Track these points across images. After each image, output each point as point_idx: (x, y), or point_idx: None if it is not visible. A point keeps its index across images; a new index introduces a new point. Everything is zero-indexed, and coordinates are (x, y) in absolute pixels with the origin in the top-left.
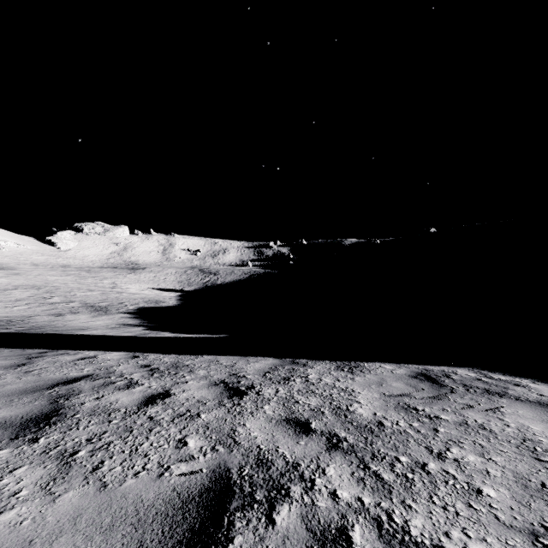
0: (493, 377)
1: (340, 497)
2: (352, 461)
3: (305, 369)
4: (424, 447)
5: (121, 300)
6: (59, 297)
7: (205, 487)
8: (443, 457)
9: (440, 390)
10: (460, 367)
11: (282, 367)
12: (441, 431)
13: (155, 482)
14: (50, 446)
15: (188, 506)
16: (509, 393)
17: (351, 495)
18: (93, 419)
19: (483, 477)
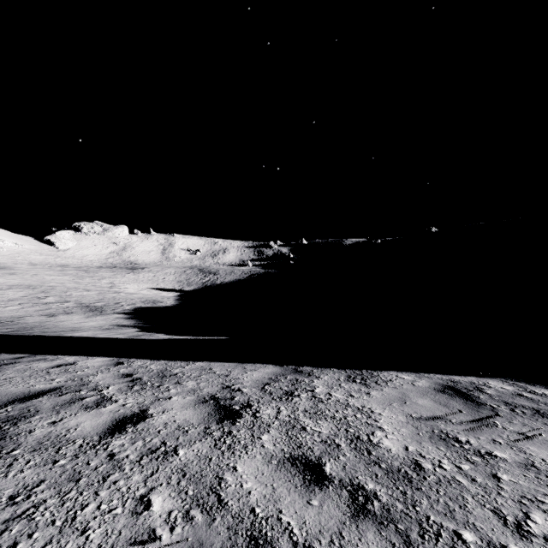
0: (535, 391)
1: None
2: (392, 541)
3: (310, 380)
4: (490, 511)
5: (117, 300)
6: (54, 297)
7: None
8: (525, 533)
9: (479, 410)
10: (490, 378)
11: (283, 377)
12: (504, 479)
13: None
14: None
15: None
16: None
17: None
18: (35, 457)
19: None
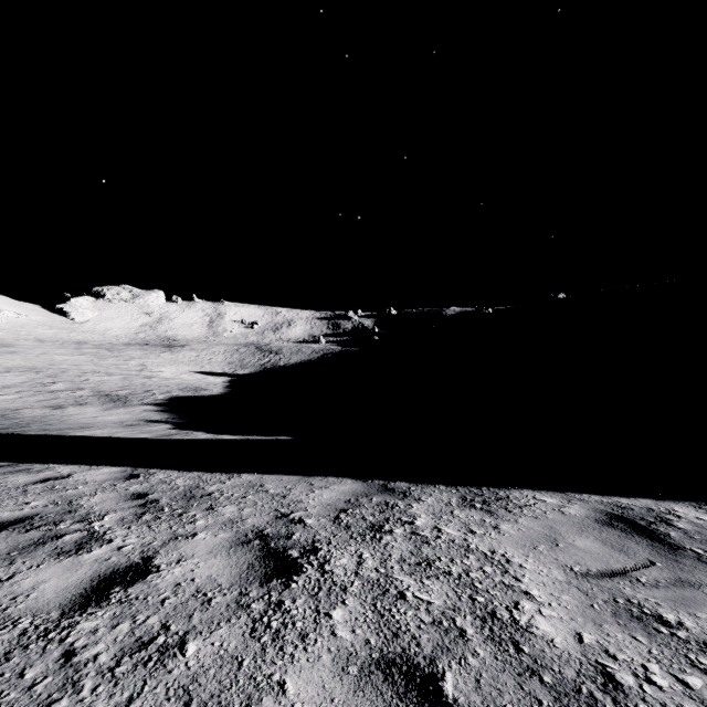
0: None
1: None
2: None
3: (407, 504)
4: None
5: (148, 386)
6: (64, 383)
7: None
8: None
9: (677, 558)
10: (674, 501)
11: (367, 500)
12: None
13: None
14: None
15: None
16: None
17: None
18: None
19: None
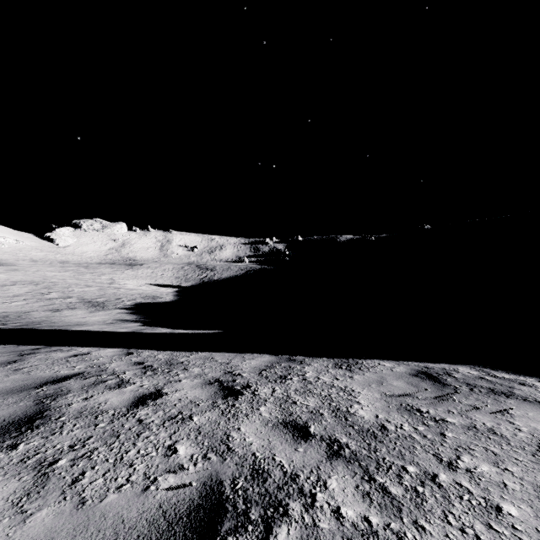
0: (496, 375)
1: (344, 517)
2: (355, 471)
3: (302, 367)
4: (432, 455)
5: (118, 295)
6: (57, 293)
7: (194, 504)
8: (454, 467)
9: (443, 389)
10: (461, 365)
11: (278, 365)
12: (449, 435)
13: (139, 498)
14: (28, 454)
15: (174, 528)
16: (515, 393)
17: (357, 513)
18: (79, 422)
19: (500, 491)
